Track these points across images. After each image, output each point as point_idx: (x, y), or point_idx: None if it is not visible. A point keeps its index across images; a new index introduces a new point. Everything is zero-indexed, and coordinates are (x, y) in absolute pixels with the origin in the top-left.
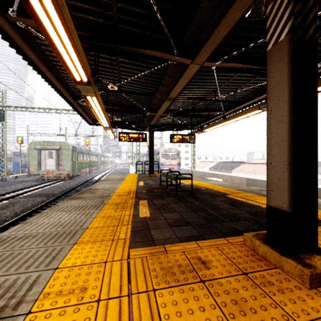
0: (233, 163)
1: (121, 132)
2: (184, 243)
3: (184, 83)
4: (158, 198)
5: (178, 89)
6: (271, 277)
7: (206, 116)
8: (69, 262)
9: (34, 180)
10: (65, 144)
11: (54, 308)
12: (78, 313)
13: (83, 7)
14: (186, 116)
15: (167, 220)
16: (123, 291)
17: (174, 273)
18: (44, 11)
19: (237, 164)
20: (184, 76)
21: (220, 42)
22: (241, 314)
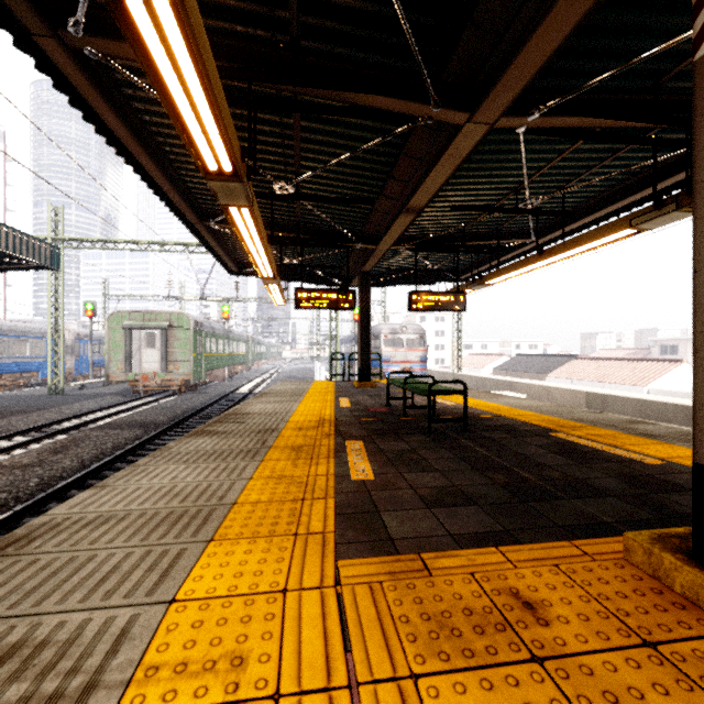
0: (549, 358)
1: (300, 289)
2: (470, 549)
3: (448, 171)
4: (388, 437)
5: (431, 186)
6: None
7: (492, 248)
8: (200, 587)
9: (118, 394)
10: (181, 316)
11: None
12: None
13: (224, 5)
14: (445, 249)
15: (418, 491)
16: (334, 674)
17: (459, 632)
18: (143, 3)
19: (560, 360)
20: (448, 154)
21: (545, 63)
22: None
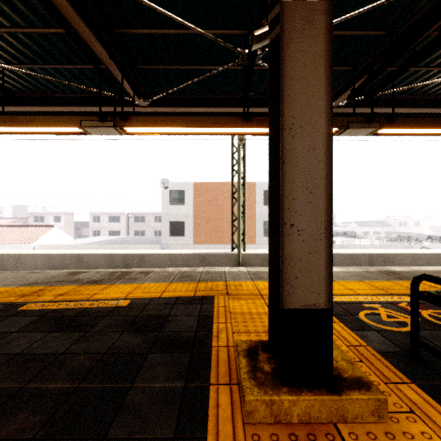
0: None
1: None
2: None
3: None
4: None
5: None
6: None
7: None
8: None
9: None
10: None
11: None
12: None
13: None
14: None
15: None
16: None
17: None
18: None
19: None
20: None
21: None
22: None
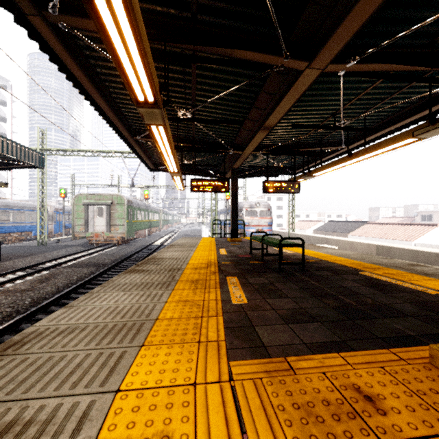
0: (350, 223)
1: (194, 179)
2: (319, 354)
3: (291, 102)
4: (253, 274)
5: (280, 112)
6: None
7: (317, 153)
8: (136, 380)
9: (80, 245)
10: (119, 197)
11: None
12: None
13: None
14: (286, 154)
15: (278, 312)
16: None
17: (322, 418)
18: None
19: (357, 224)
20: (292, 90)
21: (361, 26)
22: None
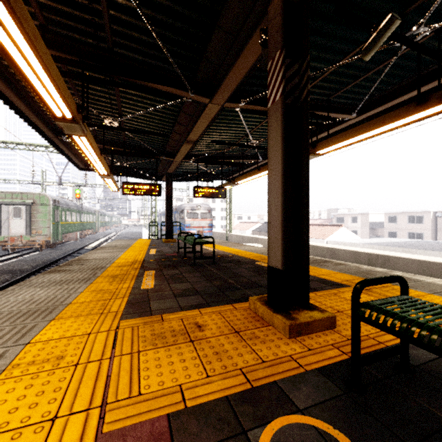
0: None
1: (126, 182)
2: (186, 311)
3: (205, 124)
4: (170, 268)
5: (198, 131)
6: (260, 333)
7: (239, 164)
8: (44, 337)
9: None
10: (42, 196)
11: (25, 374)
12: (53, 375)
13: (66, 23)
14: (214, 163)
15: (174, 291)
16: (105, 355)
17: (165, 337)
18: (11, 40)
19: None
20: (203, 116)
21: (239, 83)
22: (217, 361)
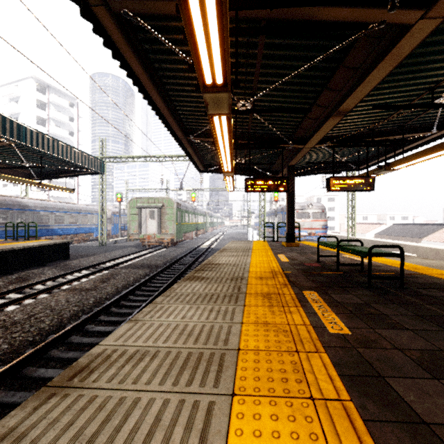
0: (423, 226)
1: (249, 178)
2: None
3: (384, 73)
4: (336, 290)
5: (364, 90)
6: None
7: (397, 141)
8: None
9: (134, 246)
10: (169, 200)
11: None
12: None
13: None
14: (356, 145)
15: (406, 353)
16: None
17: None
18: None
19: (433, 228)
20: (390, 56)
21: None
22: None
